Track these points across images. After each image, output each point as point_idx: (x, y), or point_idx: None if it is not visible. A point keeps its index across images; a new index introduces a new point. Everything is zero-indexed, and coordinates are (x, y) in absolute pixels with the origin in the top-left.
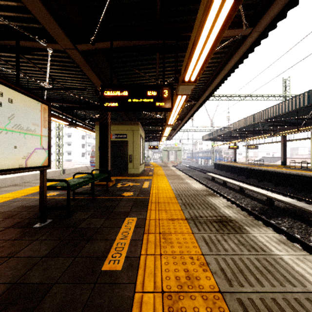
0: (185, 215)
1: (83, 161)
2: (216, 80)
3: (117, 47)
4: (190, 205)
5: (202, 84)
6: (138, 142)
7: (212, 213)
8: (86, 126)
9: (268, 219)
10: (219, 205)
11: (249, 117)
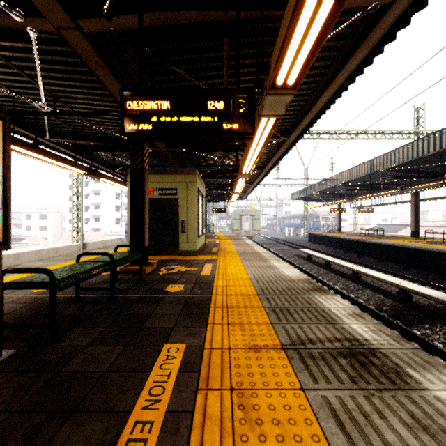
0: (279, 337)
1: (117, 231)
2: (322, 98)
3: (154, 27)
4: (285, 312)
5: (297, 108)
6: (195, 201)
7: (330, 331)
8: (117, 177)
9: (408, 326)
10: (339, 313)
11: (365, 164)
